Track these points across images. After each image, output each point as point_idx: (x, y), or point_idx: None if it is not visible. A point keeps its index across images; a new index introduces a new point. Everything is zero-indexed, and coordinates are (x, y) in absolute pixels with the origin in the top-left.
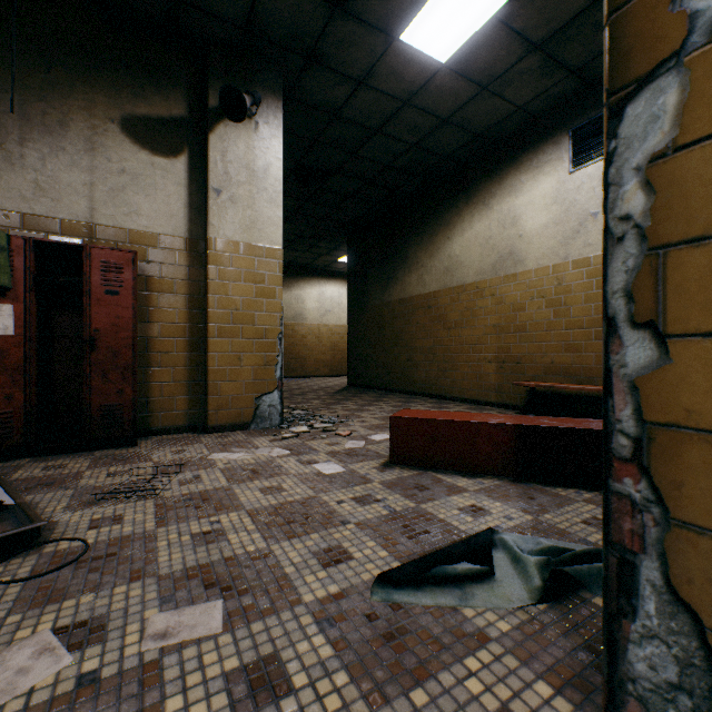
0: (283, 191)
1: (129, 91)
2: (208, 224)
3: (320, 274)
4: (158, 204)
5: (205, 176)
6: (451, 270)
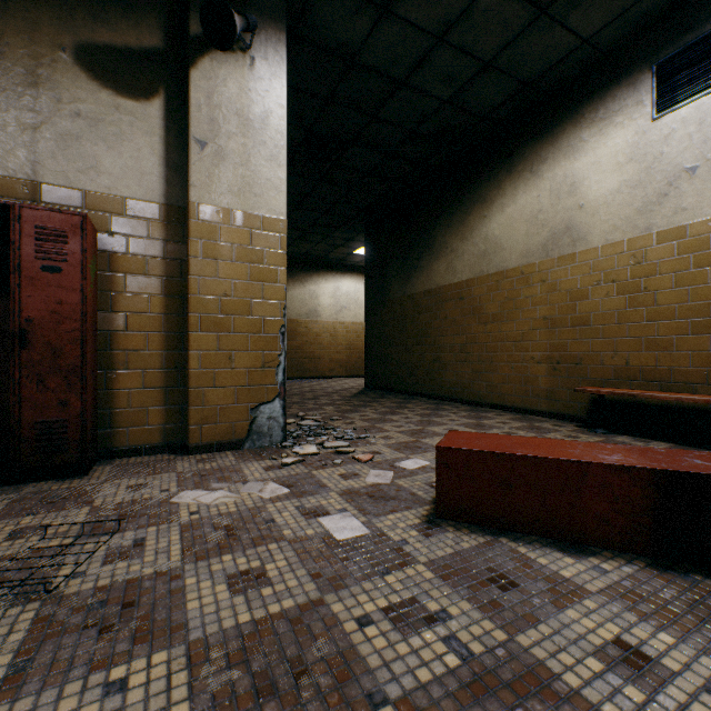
0: (292, 169)
1: (86, 12)
2: (189, 185)
3: (336, 268)
4: (124, 159)
5: (186, 125)
6: (488, 254)
